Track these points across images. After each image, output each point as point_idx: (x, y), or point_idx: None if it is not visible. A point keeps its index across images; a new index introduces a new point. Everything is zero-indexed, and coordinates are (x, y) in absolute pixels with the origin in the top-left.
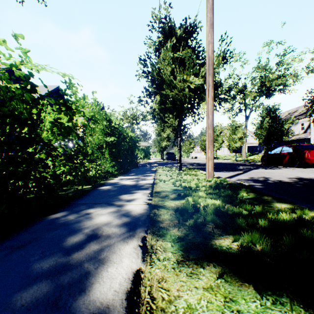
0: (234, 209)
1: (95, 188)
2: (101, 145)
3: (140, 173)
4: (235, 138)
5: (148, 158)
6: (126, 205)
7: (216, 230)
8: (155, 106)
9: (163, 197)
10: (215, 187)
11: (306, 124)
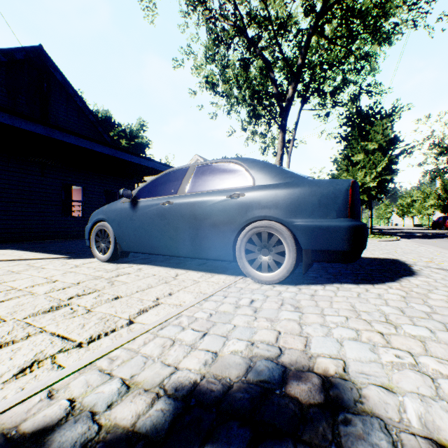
0: None
1: None
2: None
3: None
4: (426, 205)
5: None
6: None
7: None
8: None
9: None
10: None
11: None
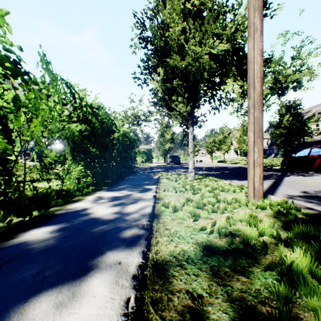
0: None
1: (5, 239)
2: None
3: (135, 185)
4: (246, 139)
5: (150, 161)
6: None
7: None
8: (157, 85)
9: None
10: None
11: None
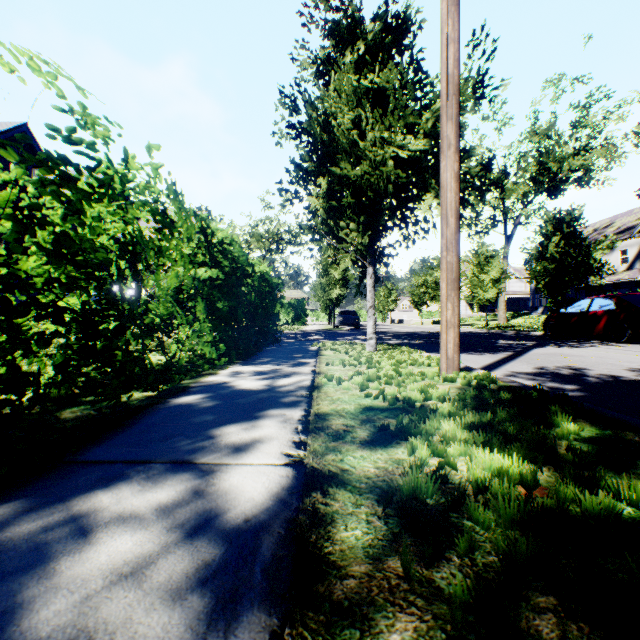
0: (588, 500)
1: (160, 402)
2: (193, 294)
3: (282, 359)
4: (484, 280)
5: (302, 322)
6: (226, 471)
7: (573, 633)
8: (316, 203)
9: (338, 435)
10: (476, 400)
11: (633, 252)
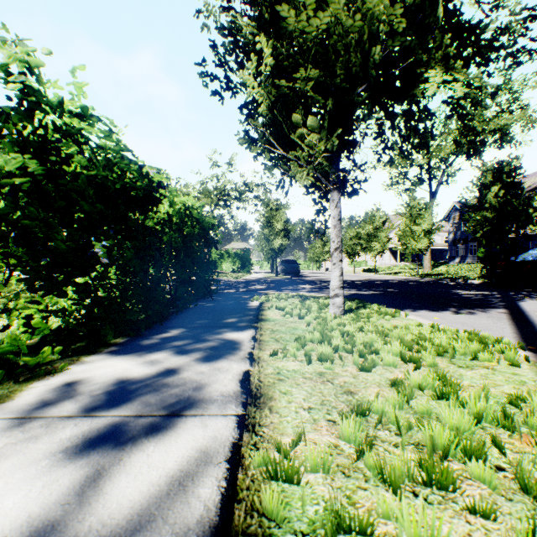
0: None
1: None
2: None
3: (200, 330)
4: (417, 231)
5: (247, 270)
6: None
7: None
8: (255, 88)
9: None
10: None
11: None
